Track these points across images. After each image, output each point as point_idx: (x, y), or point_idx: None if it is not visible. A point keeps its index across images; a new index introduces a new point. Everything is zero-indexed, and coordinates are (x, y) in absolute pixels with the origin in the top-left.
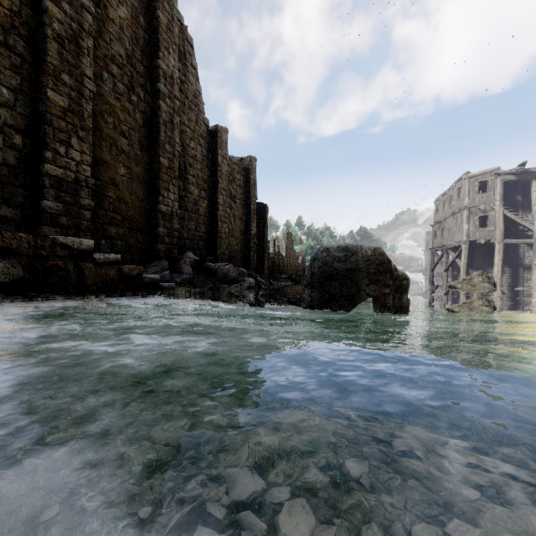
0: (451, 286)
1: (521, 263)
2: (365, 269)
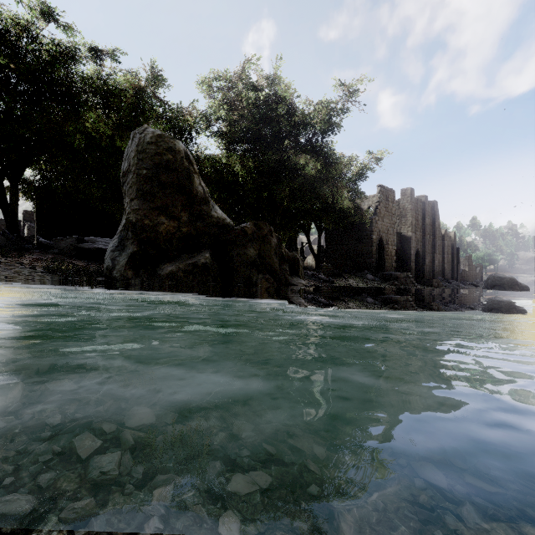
0: None
1: None
2: (507, 284)
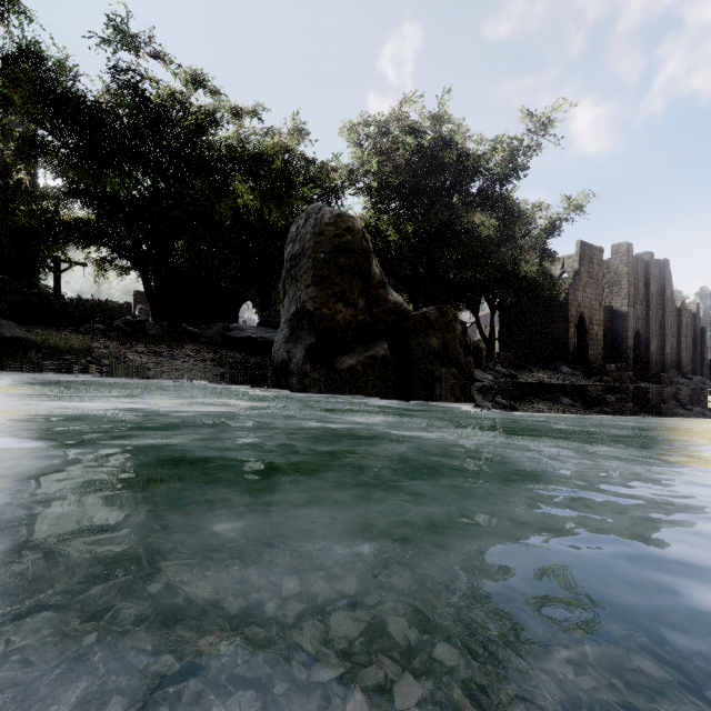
0: None
1: None
2: None
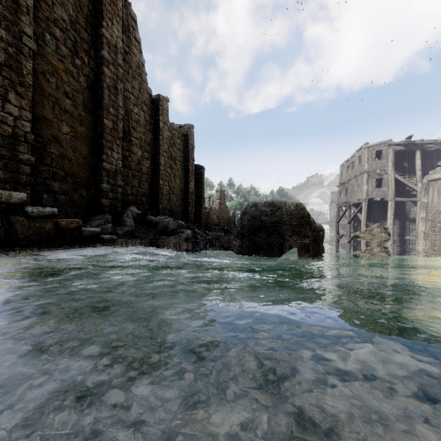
0: (356, 236)
1: (407, 217)
2: (289, 222)
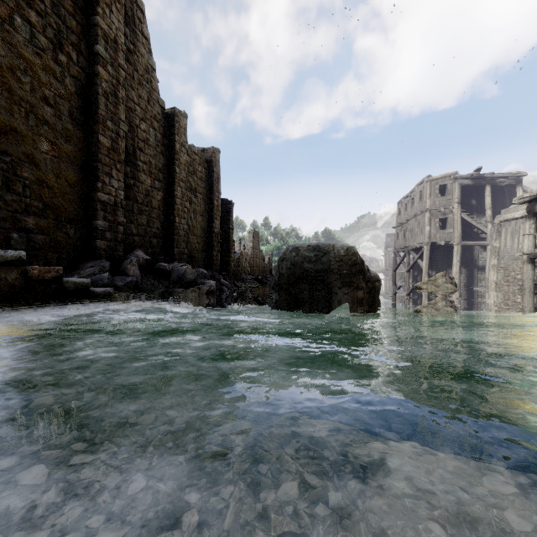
0: (417, 287)
1: (475, 264)
2: (338, 270)
